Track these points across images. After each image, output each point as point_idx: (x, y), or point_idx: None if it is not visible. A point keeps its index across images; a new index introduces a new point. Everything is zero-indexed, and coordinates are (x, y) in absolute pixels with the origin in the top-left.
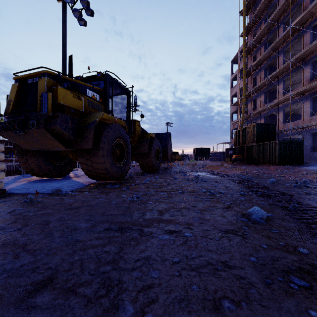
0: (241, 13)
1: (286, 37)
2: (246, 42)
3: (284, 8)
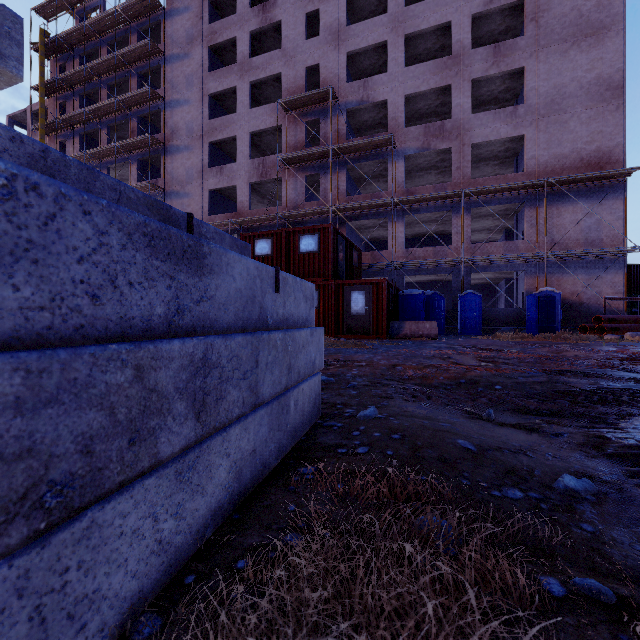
0: (36, 48)
1: (111, 152)
2: (47, 106)
3: (108, 109)
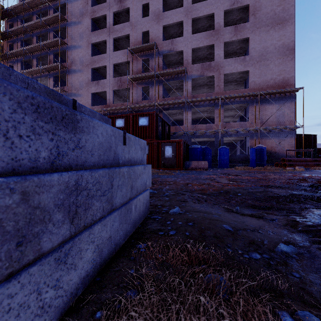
0: None
1: (38, 71)
2: (2, 45)
3: (37, 48)
